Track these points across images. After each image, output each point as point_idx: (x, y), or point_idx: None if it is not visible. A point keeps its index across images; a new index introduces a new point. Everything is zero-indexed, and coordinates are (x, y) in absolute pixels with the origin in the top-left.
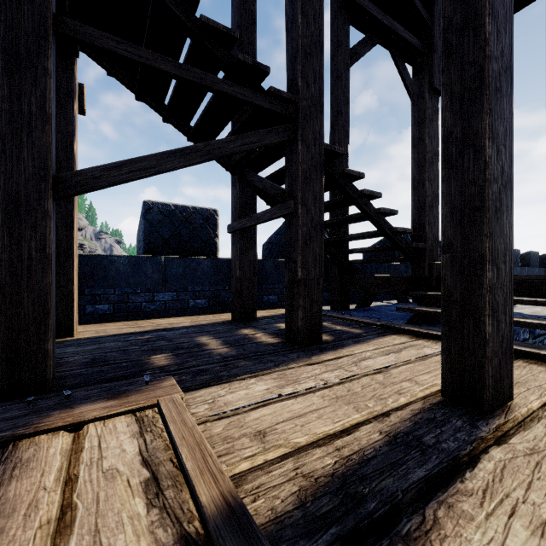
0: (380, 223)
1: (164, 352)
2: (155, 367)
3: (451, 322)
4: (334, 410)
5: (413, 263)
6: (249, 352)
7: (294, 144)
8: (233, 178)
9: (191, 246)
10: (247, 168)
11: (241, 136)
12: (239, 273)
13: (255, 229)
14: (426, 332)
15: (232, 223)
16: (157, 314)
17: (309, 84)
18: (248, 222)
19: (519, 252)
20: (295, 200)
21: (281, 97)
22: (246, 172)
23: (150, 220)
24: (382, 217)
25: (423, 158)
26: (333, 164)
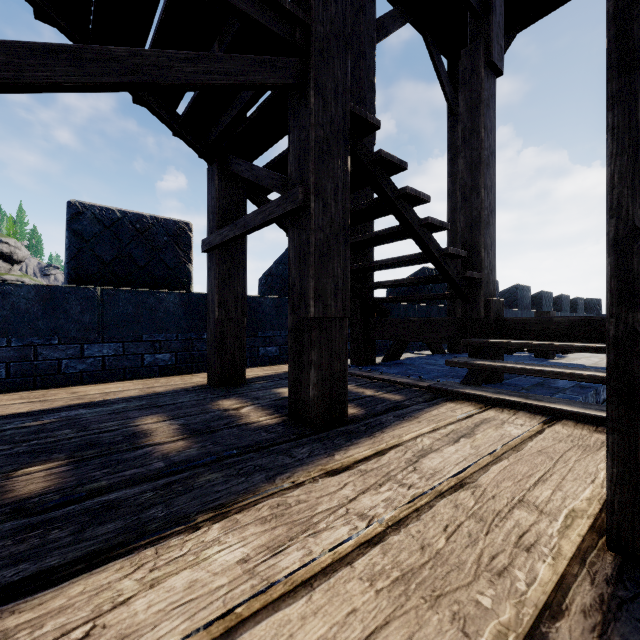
0: (425, 240)
1: (54, 457)
2: (7, 502)
3: (637, 398)
4: (410, 638)
5: (464, 300)
6: (223, 448)
7: (303, 96)
8: (210, 170)
9: (149, 274)
10: (232, 153)
11: (208, 57)
12: (219, 313)
13: (244, 247)
14: (496, 397)
15: (208, 236)
16: (89, 377)
17: (327, 1)
18: (231, 231)
19: (551, 295)
20: (305, 188)
21: (282, 9)
22: (229, 159)
23: (79, 231)
24: (428, 232)
25: (478, 157)
26: (362, 143)
